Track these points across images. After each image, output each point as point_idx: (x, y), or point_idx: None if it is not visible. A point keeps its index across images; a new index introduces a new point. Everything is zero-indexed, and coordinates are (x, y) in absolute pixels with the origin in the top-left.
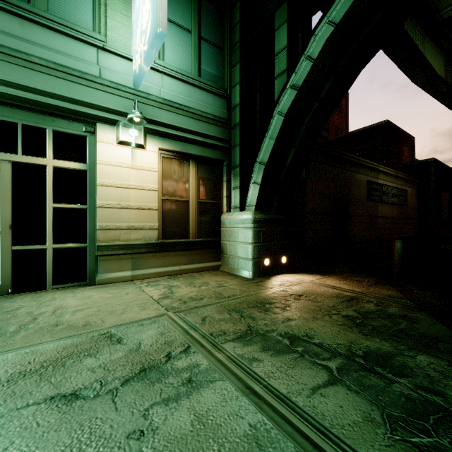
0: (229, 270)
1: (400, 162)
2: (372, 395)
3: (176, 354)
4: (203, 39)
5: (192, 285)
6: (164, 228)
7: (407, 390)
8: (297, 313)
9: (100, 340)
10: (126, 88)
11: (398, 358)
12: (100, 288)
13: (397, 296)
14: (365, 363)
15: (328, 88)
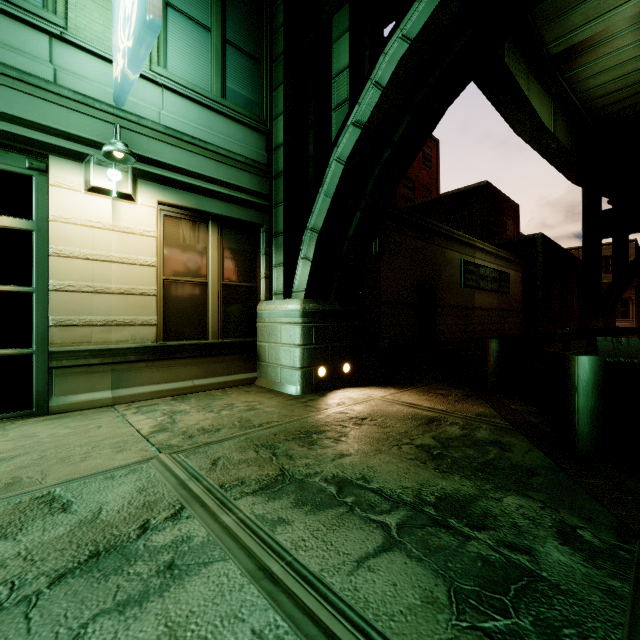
0: (269, 384)
1: (502, 237)
2: (439, 562)
3: (157, 523)
4: (229, 43)
5: (208, 409)
6: (167, 323)
7: (486, 549)
8: (355, 446)
9: (31, 508)
10: (102, 105)
11: (480, 503)
12: (55, 420)
13: (489, 414)
14: (436, 514)
15: (403, 130)
